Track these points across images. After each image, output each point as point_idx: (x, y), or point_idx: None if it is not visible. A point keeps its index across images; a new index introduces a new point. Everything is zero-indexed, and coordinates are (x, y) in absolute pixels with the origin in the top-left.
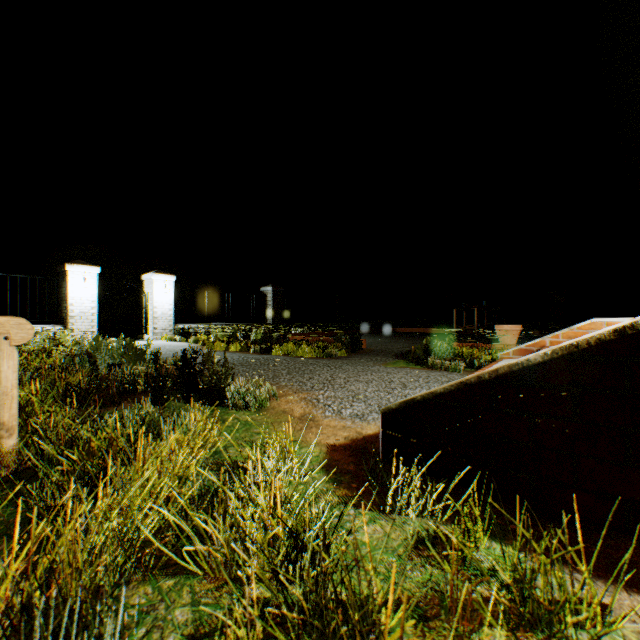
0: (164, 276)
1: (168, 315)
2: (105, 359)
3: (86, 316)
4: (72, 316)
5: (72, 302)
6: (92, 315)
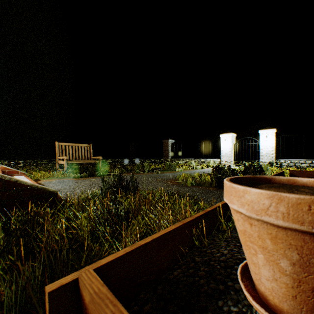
0: (266, 130)
1: (270, 154)
2: (139, 168)
3: (226, 155)
4: (222, 155)
5: (222, 149)
6: (229, 155)
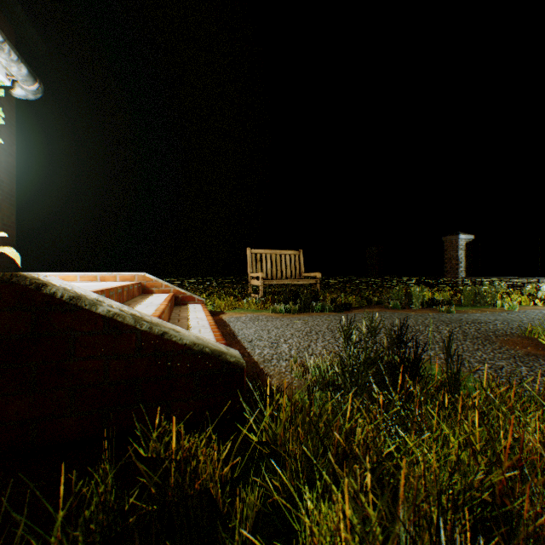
0: None
1: None
2: (398, 297)
3: None
4: None
5: None
6: None
